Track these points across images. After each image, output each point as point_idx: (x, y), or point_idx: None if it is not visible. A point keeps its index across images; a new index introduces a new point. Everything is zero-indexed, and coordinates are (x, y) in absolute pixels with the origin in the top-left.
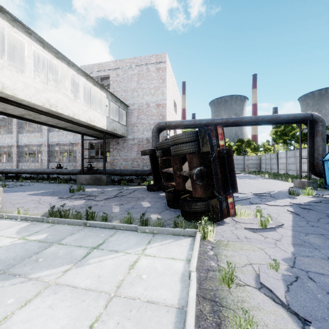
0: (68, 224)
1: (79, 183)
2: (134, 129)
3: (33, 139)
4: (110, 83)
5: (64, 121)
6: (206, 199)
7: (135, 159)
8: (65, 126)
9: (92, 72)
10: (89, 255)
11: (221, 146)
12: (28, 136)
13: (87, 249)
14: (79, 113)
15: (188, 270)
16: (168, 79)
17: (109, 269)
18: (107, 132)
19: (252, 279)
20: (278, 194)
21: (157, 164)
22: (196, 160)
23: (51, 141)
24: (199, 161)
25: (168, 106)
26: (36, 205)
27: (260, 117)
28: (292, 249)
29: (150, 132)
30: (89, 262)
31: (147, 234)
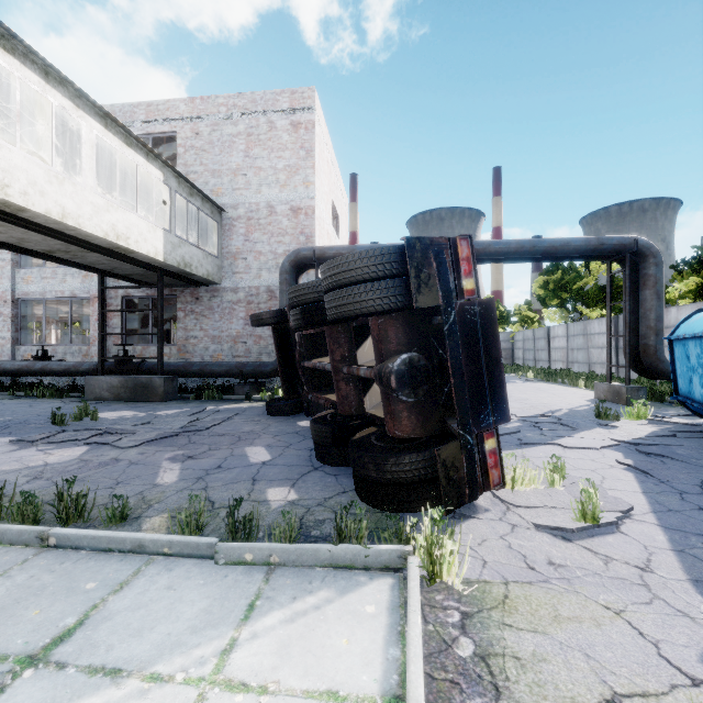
0: None
1: (93, 398)
2: (237, 265)
3: None
4: (177, 152)
5: (36, 231)
6: (427, 445)
7: (241, 336)
8: (48, 249)
9: (132, 122)
10: None
11: (467, 293)
12: None
13: None
14: (83, 212)
15: None
16: (320, 151)
17: None
18: (168, 270)
19: None
20: (573, 416)
21: (292, 348)
22: (398, 334)
23: (22, 290)
24: (406, 335)
25: (319, 214)
26: None
27: (528, 243)
28: None
29: (276, 273)
30: None
31: (247, 571)
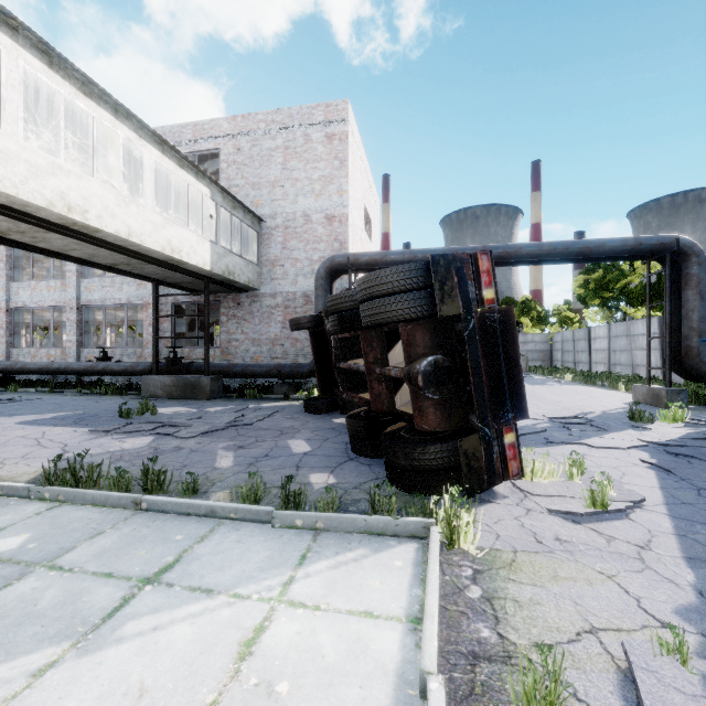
0: (92, 505)
1: (149, 395)
2: (276, 272)
3: (44, 295)
4: (221, 168)
5: (106, 248)
6: (451, 437)
7: (279, 339)
8: (113, 263)
9: (181, 142)
10: (127, 606)
11: (487, 302)
12: (33, 287)
13: (125, 585)
14: (144, 230)
15: (419, 670)
16: (353, 160)
17: (177, 660)
18: (213, 279)
19: (612, 691)
20: (605, 418)
21: (327, 350)
22: (424, 338)
23: (85, 298)
24: (432, 340)
25: (352, 221)
26: (27, 450)
27: (561, 245)
28: (691, 576)
29: (312, 279)
30: (121, 635)
31: (298, 533)
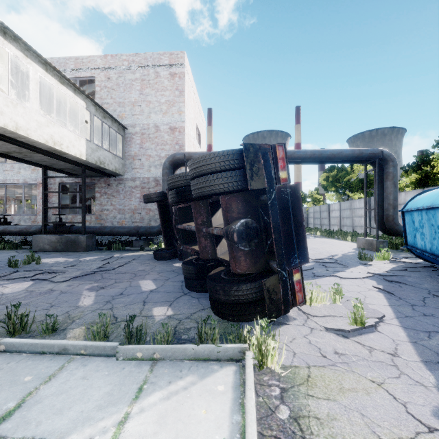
0: None
1: (38, 249)
2: (135, 163)
3: None
4: (95, 90)
5: None
6: (257, 278)
7: (137, 209)
8: (7, 151)
9: (65, 70)
10: None
11: (282, 180)
12: None
13: None
14: (30, 126)
15: None
16: (188, 92)
17: None
18: (89, 166)
19: None
20: (345, 258)
21: (170, 216)
22: (238, 206)
23: None
24: (244, 207)
25: (188, 132)
26: None
27: (318, 152)
28: (432, 378)
29: (160, 169)
30: None
31: (138, 364)
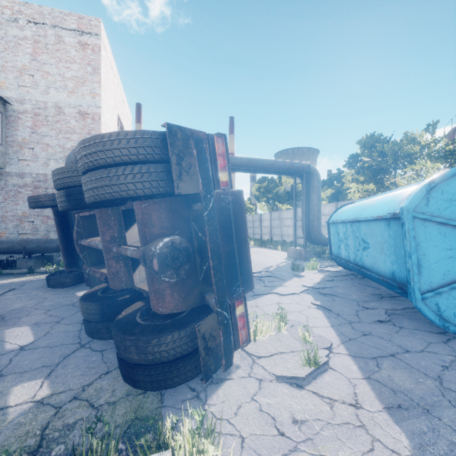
0: None
1: None
2: (24, 153)
3: None
4: None
5: None
6: (188, 319)
7: (28, 216)
8: None
9: None
10: None
11: (222, 184)
12: None
13: None
14: None
15: None
16: (106, 72)
17: None
18: None
19: None
20: (279, 270)
21: (72, 227)
22: (161, 218)
23: None
24: (169, 219)
25: (105, 121)
26: None
27: (253, 160)
28: (404, 437)
29: (64, 164)
30: None
31: None
